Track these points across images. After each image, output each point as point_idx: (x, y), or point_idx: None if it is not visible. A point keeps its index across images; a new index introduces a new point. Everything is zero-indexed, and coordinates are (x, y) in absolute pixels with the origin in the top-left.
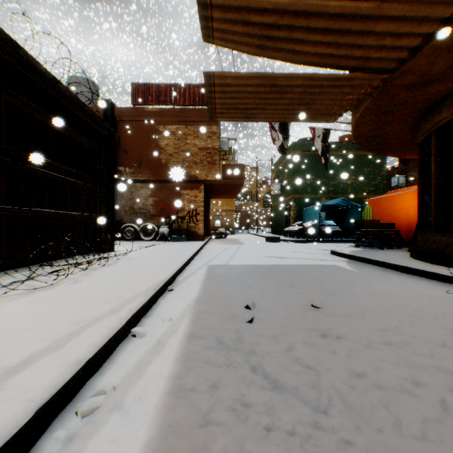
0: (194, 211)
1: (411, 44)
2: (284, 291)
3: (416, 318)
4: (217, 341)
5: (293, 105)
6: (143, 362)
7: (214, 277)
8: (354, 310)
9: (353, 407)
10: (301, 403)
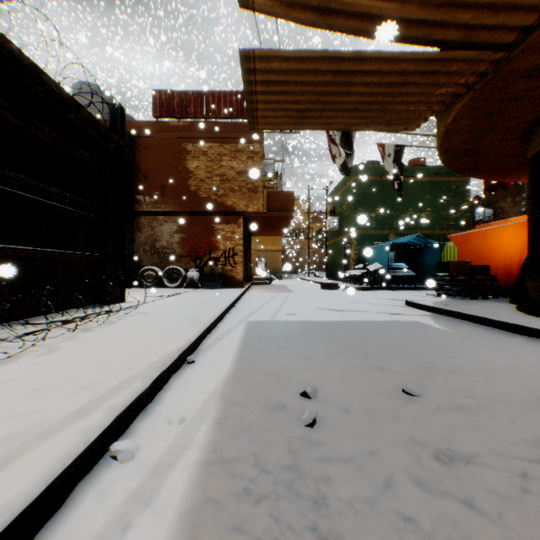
0: (231, 250)
1: None
2: (355, 365)
3: None
4: (257, 470)
5: (362, 104)
6: (114, 527)
7: (255, 340)
8: (471, 400)
9: None
10: None
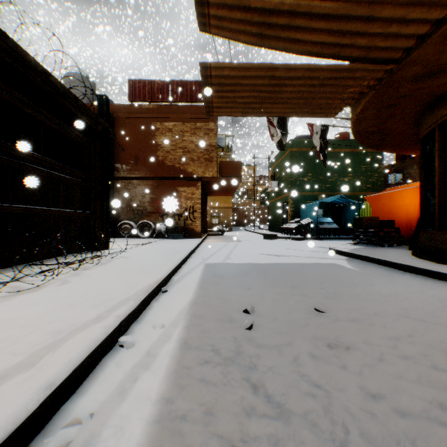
0: (191, 208)
1: (419, 31)
2: (284, 293)
3: (429, 324)
4: (213, 352)
5: (292, 98)
6: (129, 379)
7: (211, 276)
8: (360, 314)
9: (374, 442)
10: (312, 436)
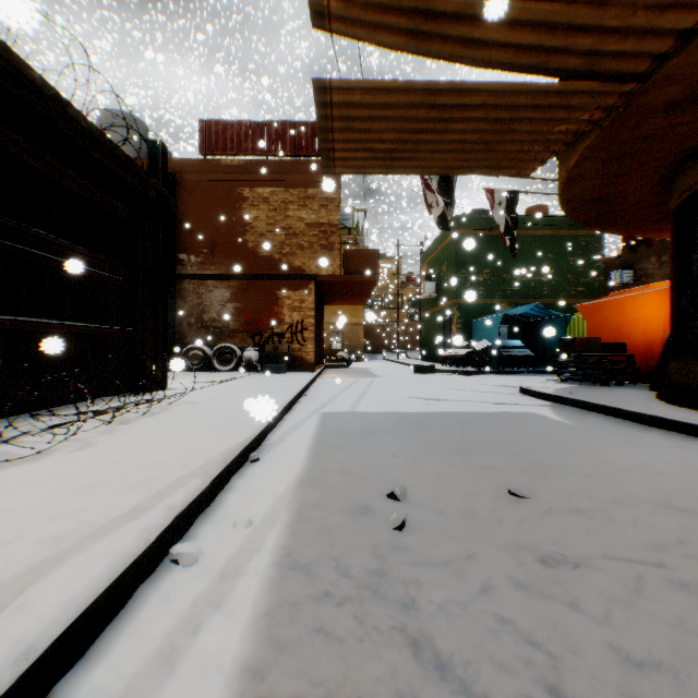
0: (299, 324)
1: (681, 24)
2: (454, 463)
3: None
4: (338, 574)
5: (464, 143)
6: (184, 628)
7: (332, 434)
8: (589, 502)
9: None
10: None
